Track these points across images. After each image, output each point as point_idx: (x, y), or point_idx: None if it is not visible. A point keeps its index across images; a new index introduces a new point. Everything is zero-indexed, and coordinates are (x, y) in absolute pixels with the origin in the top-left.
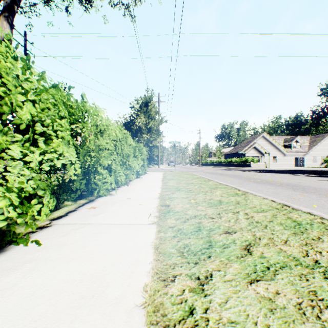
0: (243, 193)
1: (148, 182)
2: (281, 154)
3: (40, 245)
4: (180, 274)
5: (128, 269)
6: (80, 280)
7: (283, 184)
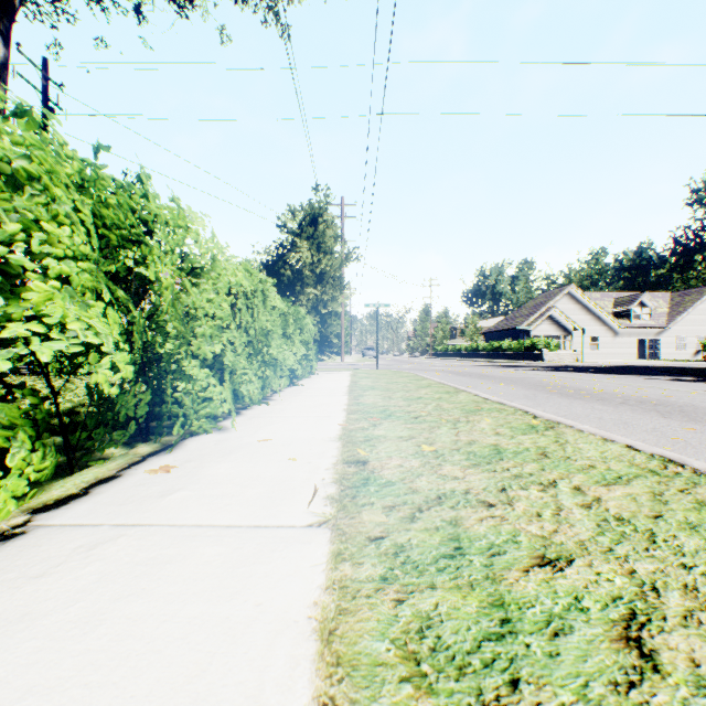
0: (548, 426)
1: (316, 395)
2: (609, 331)
3: None
4: None
5: None
6: None
7: (629, 399)
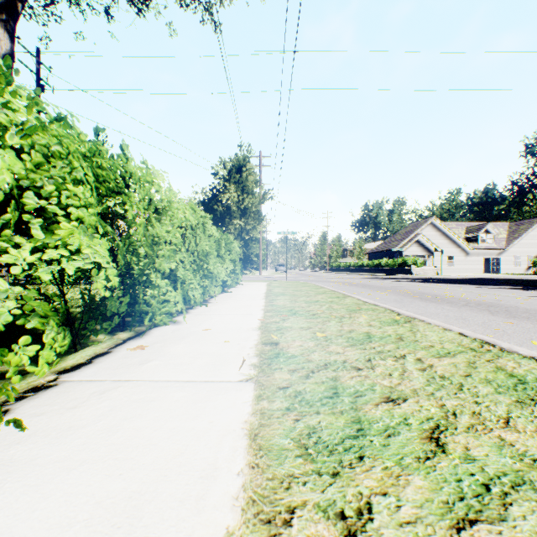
0: (406, 320)
1: (241, 299)
2: (462, 252)
3: (23, 430)
4: (303, 504)
5: (194, 491)
6: (86, 519)
7: (470, 302)
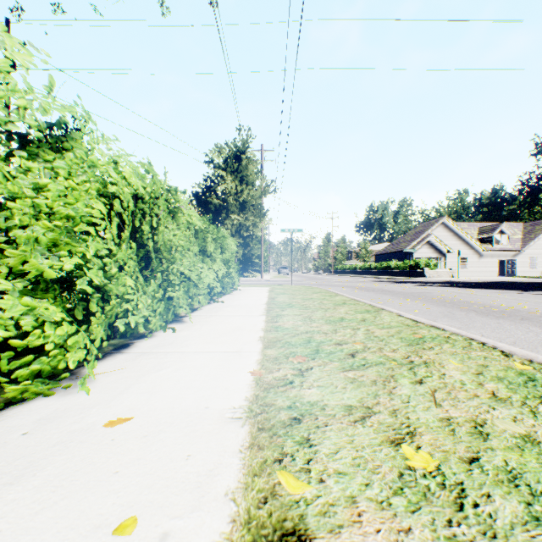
0: None
1: (232, 315)
2: (475, 253)
3: None
4: None
5: None
6: None
7: None
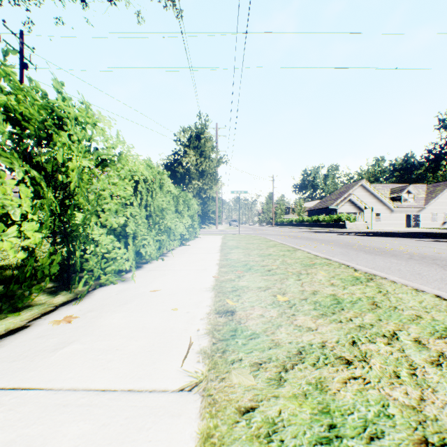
0: (368, 278)
1: (198, 252)
2: (387, 209)
3: None
4: None
5: None
6: None
7: (414, 255)
